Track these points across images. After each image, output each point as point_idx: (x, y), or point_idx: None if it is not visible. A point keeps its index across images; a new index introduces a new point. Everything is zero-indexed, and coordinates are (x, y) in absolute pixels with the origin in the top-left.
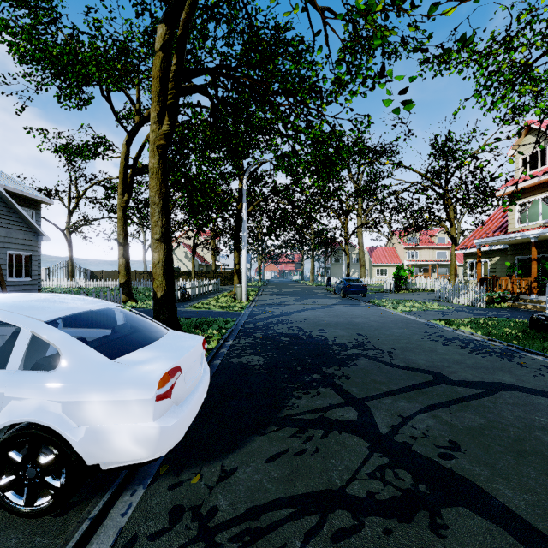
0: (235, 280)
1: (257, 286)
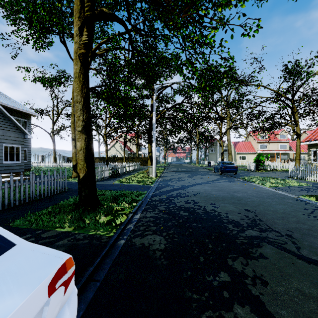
0: (148, 163)
1: (163, 166)
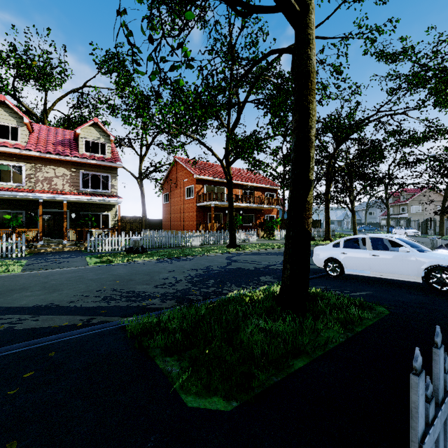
0: None
1: None
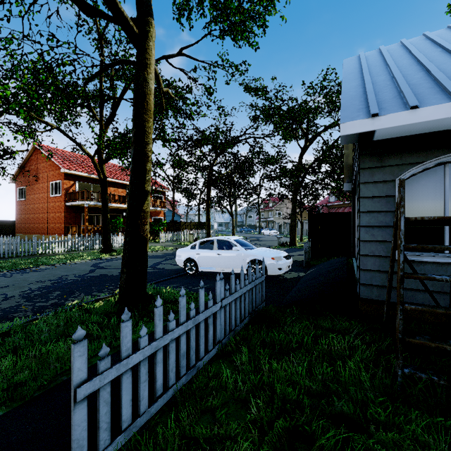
0: None
1: None
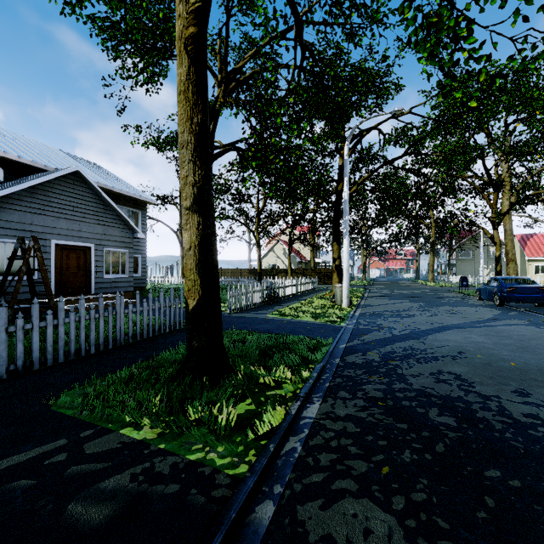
0: (333, 278)
1: (361, 285)
